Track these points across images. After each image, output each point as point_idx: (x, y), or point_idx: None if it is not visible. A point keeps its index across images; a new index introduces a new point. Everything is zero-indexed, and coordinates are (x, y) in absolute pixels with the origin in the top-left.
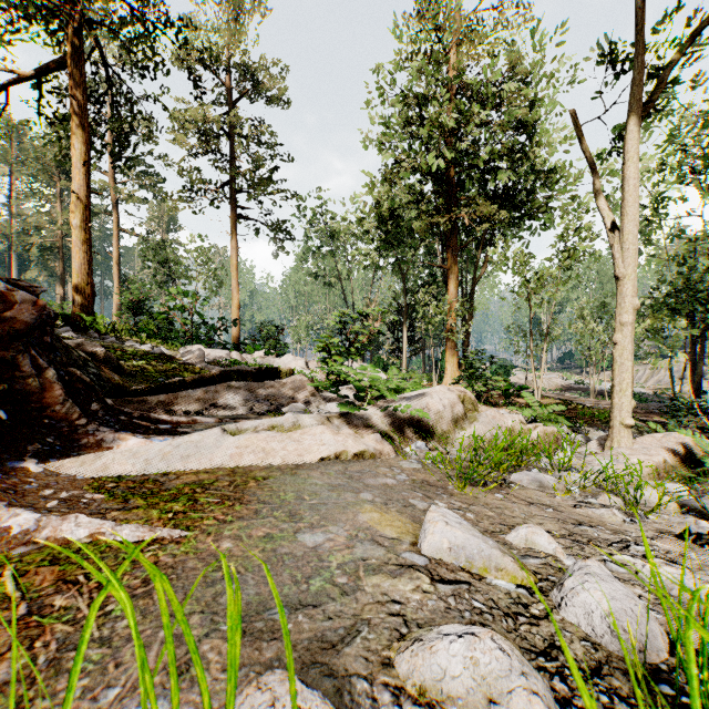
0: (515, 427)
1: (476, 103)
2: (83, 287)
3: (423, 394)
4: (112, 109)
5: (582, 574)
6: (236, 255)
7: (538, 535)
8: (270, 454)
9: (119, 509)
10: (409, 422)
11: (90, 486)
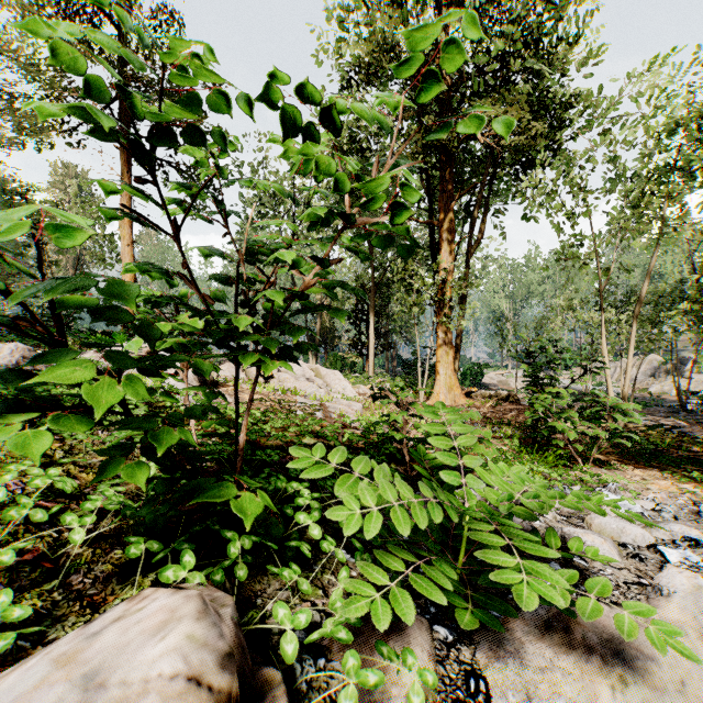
0: None
1: None
2: None
3: None
4: None
5: None
6: (128, 205)
7: None
8: None
9: None
10: None
11: None
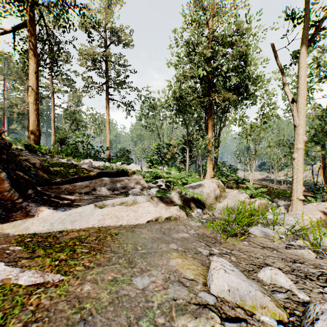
0: (245, 200)
1: (221, 45)
2: (35, 131)
3: (200, 184)
4: (49, 47)
5: (326, 319)
6: (108, 117)
7: (279, 275)
8: (120, 218)
9: (27, 257)
10: (193, 199)
11: (15, 241)
